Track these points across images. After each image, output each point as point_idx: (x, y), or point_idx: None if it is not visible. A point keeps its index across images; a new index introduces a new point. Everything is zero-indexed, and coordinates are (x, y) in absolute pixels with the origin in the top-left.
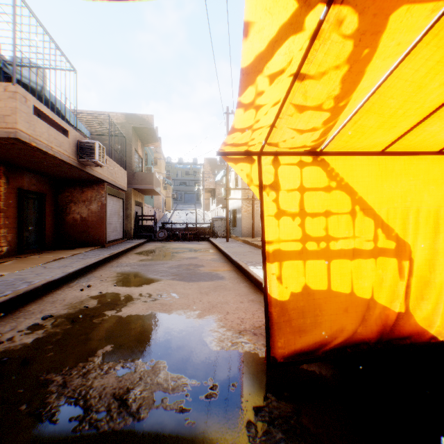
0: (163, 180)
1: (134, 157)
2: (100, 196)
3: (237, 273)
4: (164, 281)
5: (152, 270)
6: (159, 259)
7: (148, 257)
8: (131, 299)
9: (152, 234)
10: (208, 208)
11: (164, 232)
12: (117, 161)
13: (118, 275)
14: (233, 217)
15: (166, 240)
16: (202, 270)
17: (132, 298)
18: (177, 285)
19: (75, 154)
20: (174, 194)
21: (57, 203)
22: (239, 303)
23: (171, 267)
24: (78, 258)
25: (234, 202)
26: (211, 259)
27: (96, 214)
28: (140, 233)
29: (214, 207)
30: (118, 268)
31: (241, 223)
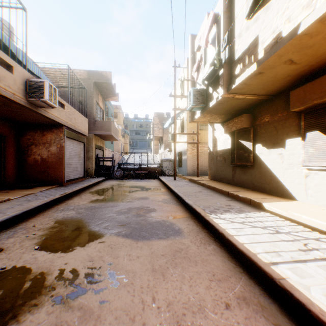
0: (122, 130)
1: (95, 108)
2: (59, 139)
3: (195, 223)
4: (105, 238)
5: (97, 216)
6: (110, 200)
7: (100, 197)
8: (39, 289)
9: (110, 173)
10: (157, 152)
11: (120, 171)
12: (80, 111)
13: (55, 224)
14: (179, 158)
15: (122, 178)
16: (153, 218)
17: (42, 287)
18: (121, 248)
19: (23, 92)
20: (130, 141)
21: (19, 145)
22: (225, 310)
23: (119, 212)
24: (25, 200)
25: (179, 146)
26: (162, 199)
27: (55, 155)
28: (100, 172)
29: (161, 151)
30: (62, 213)
31: (187, 164)
